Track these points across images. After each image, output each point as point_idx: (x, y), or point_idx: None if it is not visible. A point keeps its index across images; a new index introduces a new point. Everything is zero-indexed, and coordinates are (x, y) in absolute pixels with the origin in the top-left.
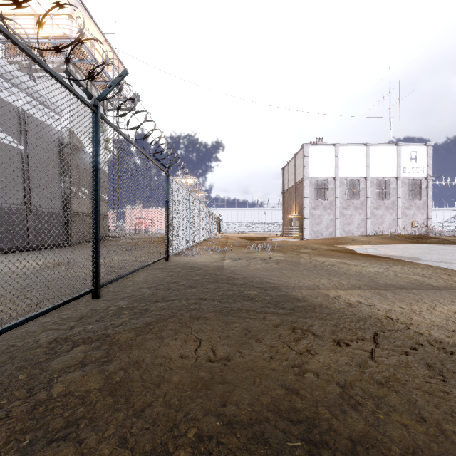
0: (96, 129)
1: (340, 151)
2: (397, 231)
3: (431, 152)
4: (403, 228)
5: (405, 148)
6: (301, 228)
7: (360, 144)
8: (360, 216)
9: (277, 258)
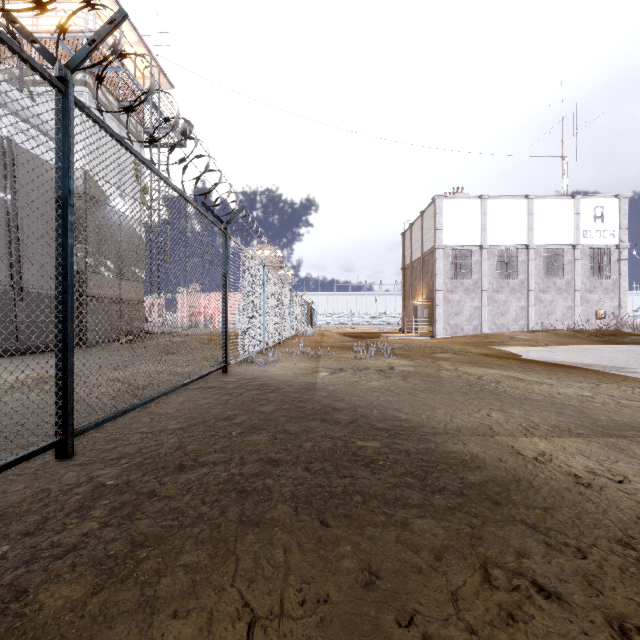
0: (64, 125)
1: (489, 206)
2: (578, 325)
3: (625, 208)
4: (587, 320)
5: (585, 202)
6: (431, 320)
7: (518, 196)
8: (519, 303)
9: (403, 370)
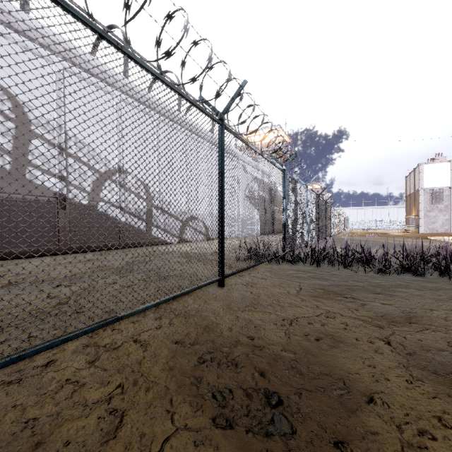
0: (326, 207)
1: None
2: None
3: None
4: None
5: None
6: (417, 226)
7: None
8: None
9: (377, 238)
